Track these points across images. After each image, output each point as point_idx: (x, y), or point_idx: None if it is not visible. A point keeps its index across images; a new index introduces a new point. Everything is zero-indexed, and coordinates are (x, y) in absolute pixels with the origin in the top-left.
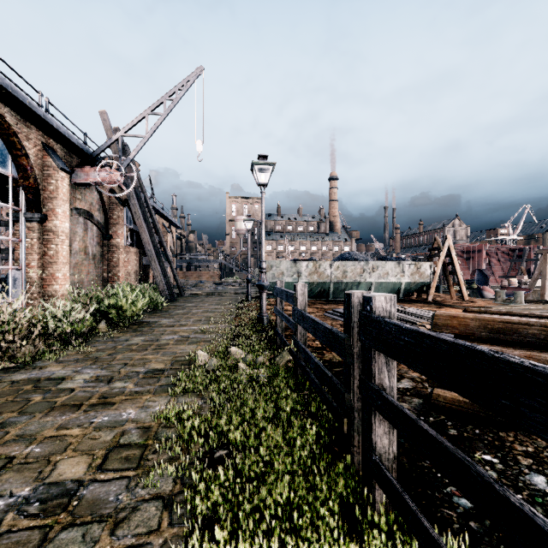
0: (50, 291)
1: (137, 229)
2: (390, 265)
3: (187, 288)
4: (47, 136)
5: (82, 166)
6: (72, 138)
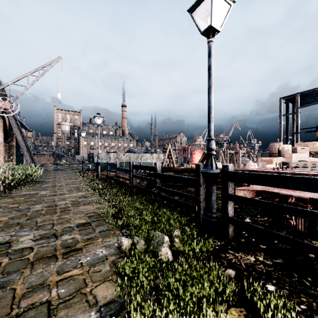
0: None
1: (14, 133)
2: (148, 155)
3: None
4: None
5: None
6: None
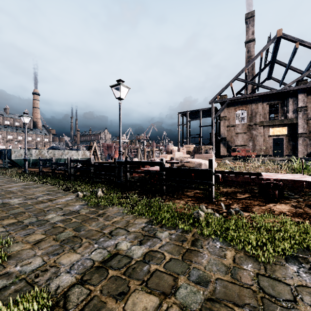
0: None
1: None
2: (74, 151)
3: None
4: None
5: None
6: None
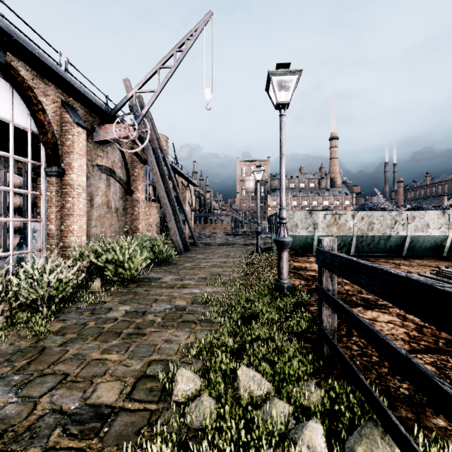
0: (68, 242)
1: (154, 184)
2: (430, 214)
3: (202, 239)
4: (66, 94)
5: (102, 124)
6: (88, 95)
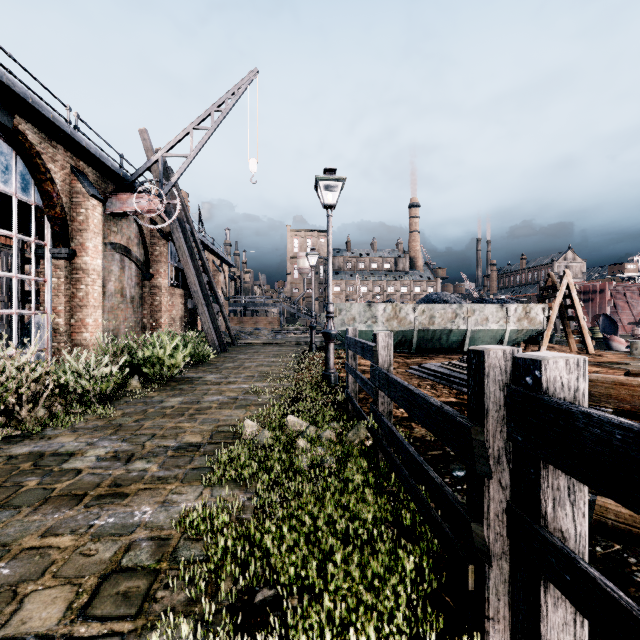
0: (80, 340)
1: (181, 266)
2: (490, 308)
3: (240, 337)
4: (76, 158)
5: (117, 193)
6: (105, 159)
